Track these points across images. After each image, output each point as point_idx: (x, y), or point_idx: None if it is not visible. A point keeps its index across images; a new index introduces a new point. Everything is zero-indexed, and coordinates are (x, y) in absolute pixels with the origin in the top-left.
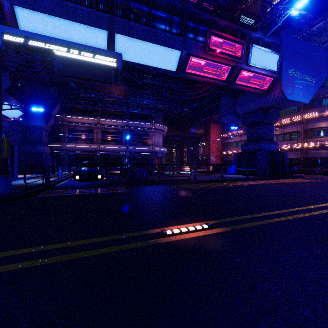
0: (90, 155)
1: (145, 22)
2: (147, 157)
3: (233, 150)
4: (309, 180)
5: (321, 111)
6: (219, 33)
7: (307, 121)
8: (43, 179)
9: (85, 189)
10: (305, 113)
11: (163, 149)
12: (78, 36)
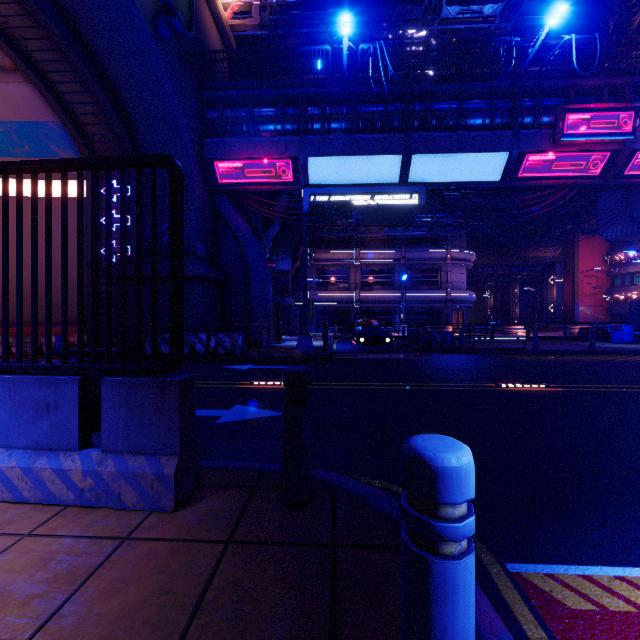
0: (345, 308)
1: (452, 125)
2: (437, 310)
3: None
4: None
5: None
6: (581, 107)
7: None
8: (325, 341)
9: (377, 354)
10: None
11: (467, 295)
12: (367, 169)
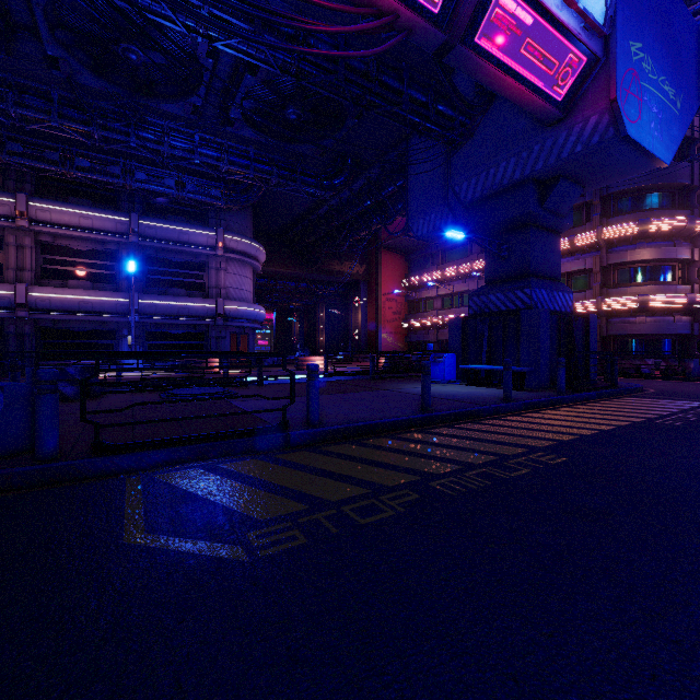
0: None
1: None
2: (203, 331)
3: (435, 318)
4: (695, 404)
5: (644, 222)
6: None
7: (609, 246)
8: None
9: None
10: (604, 225)
11: (251, 310)
12: None
